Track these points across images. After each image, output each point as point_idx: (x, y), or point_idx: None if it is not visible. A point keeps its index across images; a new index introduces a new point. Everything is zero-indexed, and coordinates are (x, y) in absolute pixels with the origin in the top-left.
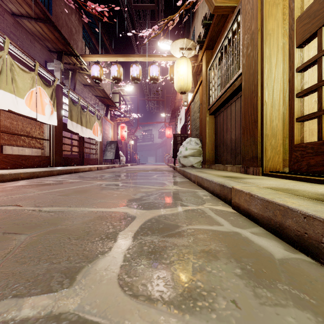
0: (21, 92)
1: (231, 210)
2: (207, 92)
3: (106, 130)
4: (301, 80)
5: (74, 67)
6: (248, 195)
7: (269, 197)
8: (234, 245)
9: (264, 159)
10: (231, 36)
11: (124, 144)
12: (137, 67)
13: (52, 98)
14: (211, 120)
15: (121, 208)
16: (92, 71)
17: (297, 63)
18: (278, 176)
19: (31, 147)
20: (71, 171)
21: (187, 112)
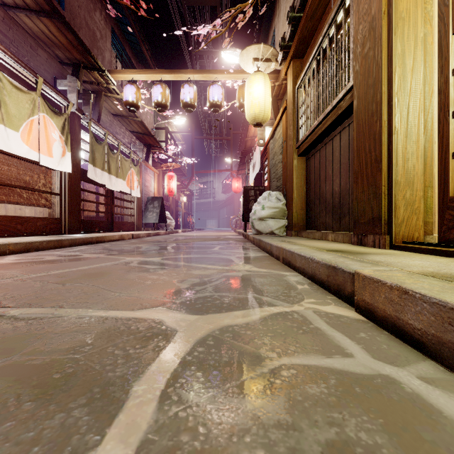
0: (14, 122)
1: (355, 315)
2: (294, 122)
3: (146, 182)
4: None
5: (99, 88)
6: (397, 290)
7: (453, 299)
8: (401, 426)
9: (394, 222)
10: (334, 31)
11: (173, 201)
12: (191, 88)
13: (64, 132)
14: (301, 164)
15: (153, 311)
16: (125, 93)
17: None
18: (420, 251)
19: (31, 205)
20: (91, 241)
21: (263, 155)
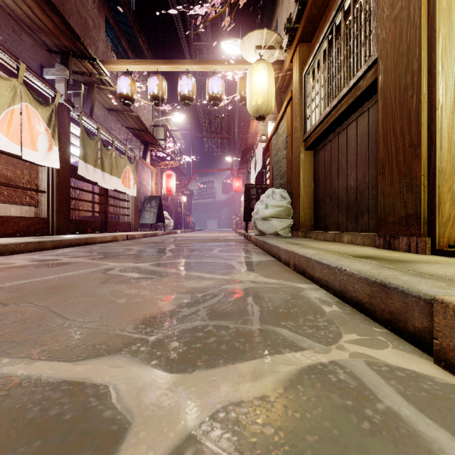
0: None
1: (440, 372)
2: (301, 112)
3: (143, 180)
4: None
5: (91, 79)
6: None
7: None
8: None
9: (437, 221)
10: (351, 1)
11: (172, 201)
12: (189, 80)
13: (51, 124)
14: (309, 159)
15: (106, 363)
16: (119, 85)
17: None
18: None
19: (14, 203)
20: (79, 243)
21: (265, 152)
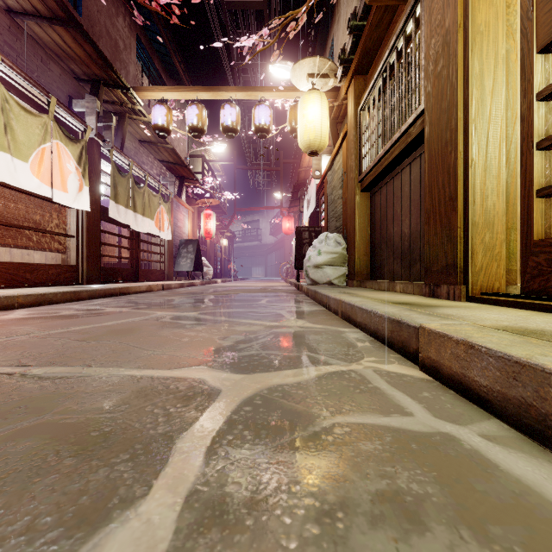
0: (23, 151)
1: (420, 374)
2: (357, 151)
3: (178, 221)
4: (546, 117)
5: (122, 109)
6: (463, 345)
7: (519, 352)
8: (455, 478)
9: (470, 270)
10: (403, 44)
11: (211, 244)
12: (233, 109)
13: (82, 162)
14: (365, 201)
15: (193, 370)
16: (154, 115)
17: (540, 83)
18: (500, 303)
19: (42, 249)
20: (114, 293)
21: (319, 189)
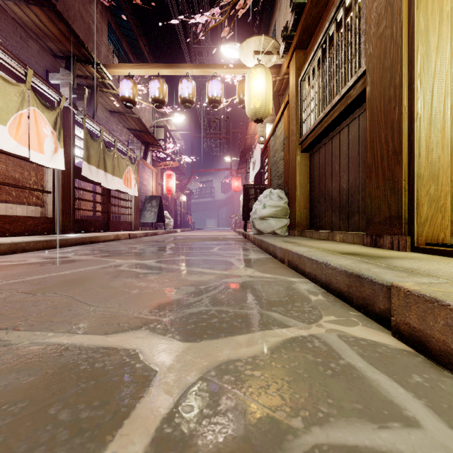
0: (1, 115)
1: (394, 342)
2: (297, 116)
3: (144, 180)
4: None
5: (94, 83)
6: None
7: None
8: None
9: (416, 221)
10: (343, 15)
11: (172, 200)
12: (190, 83)
13: (57, 127)
14: (305, 161)
15: (131, 335)
16: (121, 88)
17: None
18: (451, 254)
19: (21, 203)
20: (84, 241)
21: (263, 153)
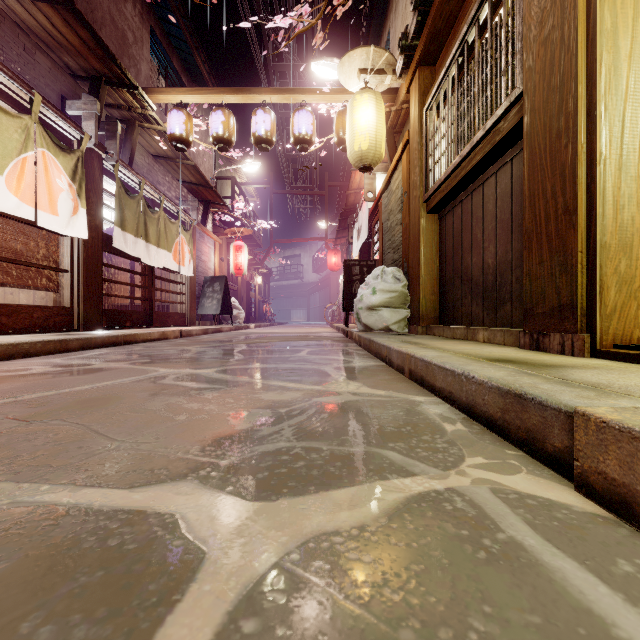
0: None
1: (580, 500)
2: (422, 162)
3: (202, 254)
4: None
5: (130, 115)
6: None
7: None
8: None
9: (599, 312)
10: (488, 13)
11: (243, 283)
12: (267, 115)
13: (77, 178)
14: (432, 226)
15: (169, 490)
16: (170, 123)
17: None
18: None
19: (25, 287)
20: (116, 341)
21: (372, 215)
